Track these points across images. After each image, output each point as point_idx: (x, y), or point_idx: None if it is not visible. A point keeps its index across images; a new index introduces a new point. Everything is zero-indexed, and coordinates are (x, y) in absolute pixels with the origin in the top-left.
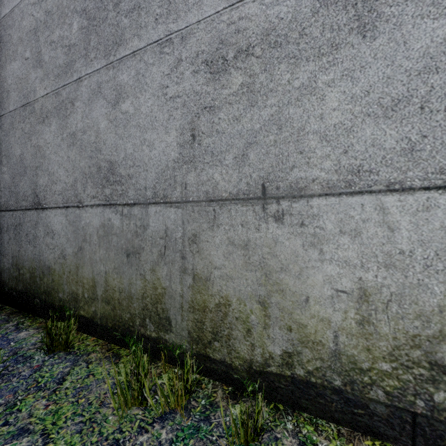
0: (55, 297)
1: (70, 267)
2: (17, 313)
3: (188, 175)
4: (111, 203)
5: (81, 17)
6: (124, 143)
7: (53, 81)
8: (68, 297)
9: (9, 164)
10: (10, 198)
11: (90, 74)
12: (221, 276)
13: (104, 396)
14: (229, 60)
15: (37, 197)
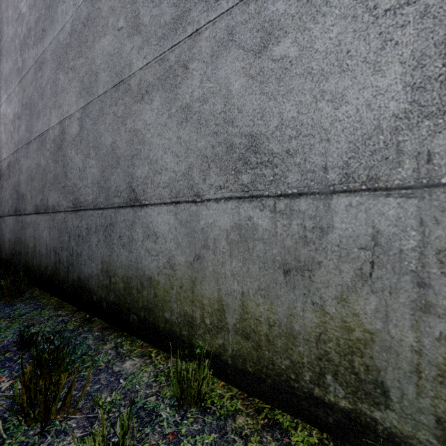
0: (159, 317)
1: (182, 280)
2: (109, 329)
3: (436, 137)
4: (253, 194)
5: None
6: (278, 105)
7: (156, 46)
8: (178, 320)
9: (98, 155)
10: (98, 195)
11: (214, 21)
12: None
13: None
14: None
15: (134, 192)
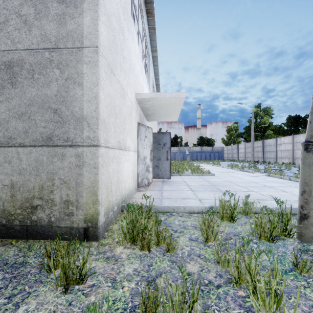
0: None
1: None
2: None
3: None
4: None
5: None
6: None
7: None
8: None
9: None
10: None
11: None
12: None
13: None
14: None
15: None
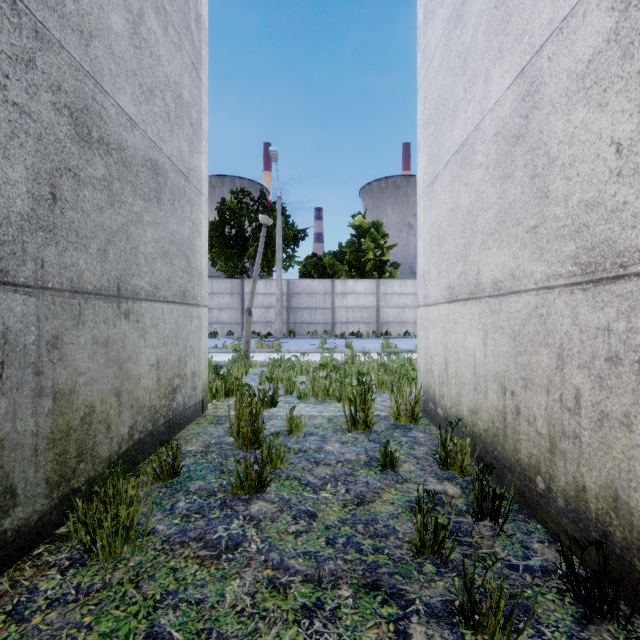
0: None
1: None
2: None
3: (47, 248)
4: None
5: None
6: None
7: None
8: None
9: None
10: None
11: None
12: (87, 382)
13: (84, 598)
14: (94, 138)
15: None
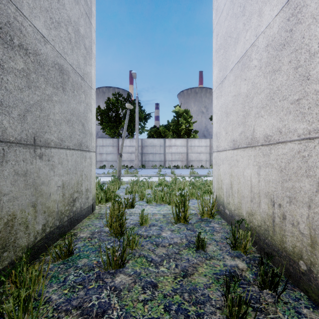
0: None
1: None
2: None
3: None
4: None
5: None
6: None
7: None
8: None
9: None
10: None
11: None
12: (10, 199)
13: None
14: (15, 44)
15: None
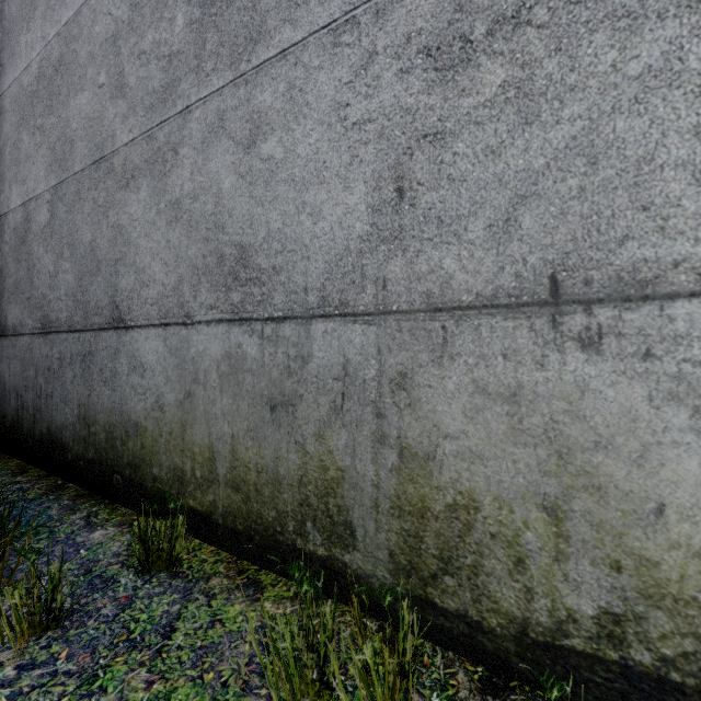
0: (146, 474)
1: (172, 425)
2: (86, 497)
3: (389, 263)
4: (243, 316)
5: (189, 5)
6: (265, 213)
7: (143, 118)
8: (168, 476)
9: (74, 257)
10: (75, 312)
11: (205, 99)
12: (459, 452)
13: (246, 669)
14: (476, 40)
15: (118, 309)
